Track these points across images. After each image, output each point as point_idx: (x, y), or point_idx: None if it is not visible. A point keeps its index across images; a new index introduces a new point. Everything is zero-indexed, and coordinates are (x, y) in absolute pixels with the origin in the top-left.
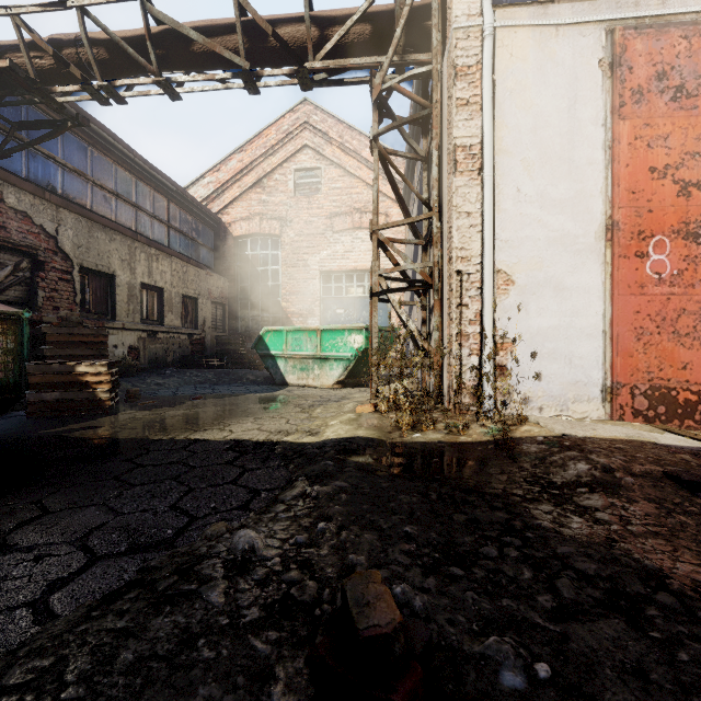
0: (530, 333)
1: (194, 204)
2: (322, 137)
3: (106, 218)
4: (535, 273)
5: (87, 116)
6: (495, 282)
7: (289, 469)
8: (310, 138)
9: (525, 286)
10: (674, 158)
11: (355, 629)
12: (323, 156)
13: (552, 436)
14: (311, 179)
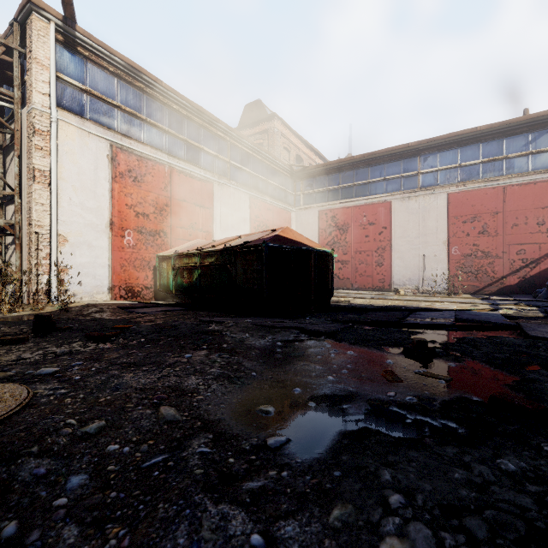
0: (77, 265)
1: None
2: None
3: None
4: (79, 238)
5: None
6: (58, 240)
7: None
8: None
9: (74, 243)
10: (134, 202)
11: (44, 316)
12: None
13: (85, 304)
14: None
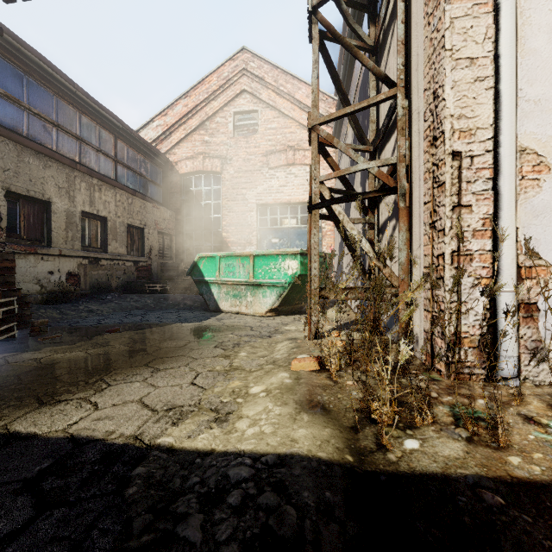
0: None
1: (141, 142)
2: (259, 82)
3: (45, 147)
4: None
5: (18, 41)
6: (517, 167)
7: None
8: (248, 83)
9: None
10: None
11: None
12: (260, 99)
13: None
14: (249, 121)
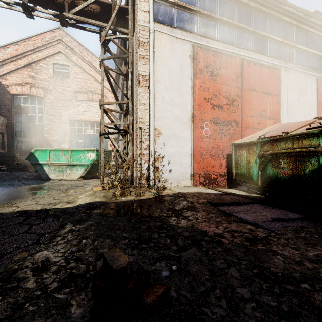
0: (167, 154)
1: None
2: (70, 50)
3: None
4: (169, 131)
5: None
6: (155, 133)
7: (60, 221)
8: (63, 49)
9: (165, 135)
10: (210, 95)
11: (112, 268)
12: (71, 60)
13: (175, 193)
14: (64, 70)
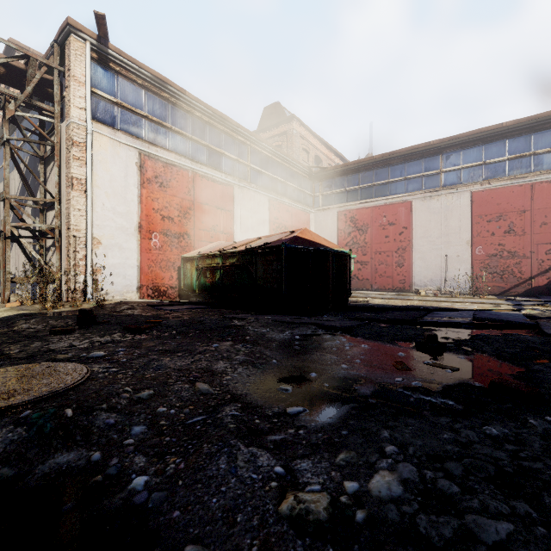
0: (109, 265)
1: None
2: None
3: None
4: (111, 240)
5: None
6: (93, 242)
7: None
8: None
9: (107, 245)
10: (160, 207)
11: (86, 310)
12: None
13: (117, 302)
14: None
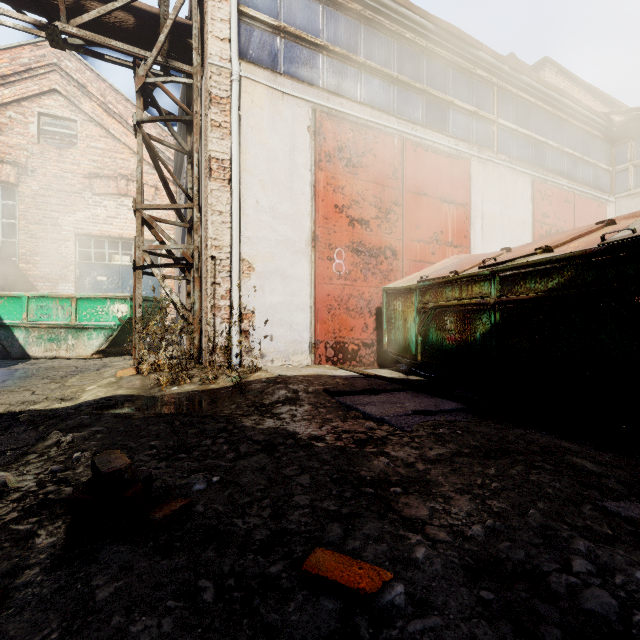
0: (266, 307)
1: None
2: (78, 88)
3: None
4: (268, 264)
5: None
6: (241, 267)
7: (39, 430)
8: (62, 84)
9: (262, 272)
10: (347, 202)
11: (100, 472)
12: (80, 108)
13: (272, 377)
14: (63, 129)
